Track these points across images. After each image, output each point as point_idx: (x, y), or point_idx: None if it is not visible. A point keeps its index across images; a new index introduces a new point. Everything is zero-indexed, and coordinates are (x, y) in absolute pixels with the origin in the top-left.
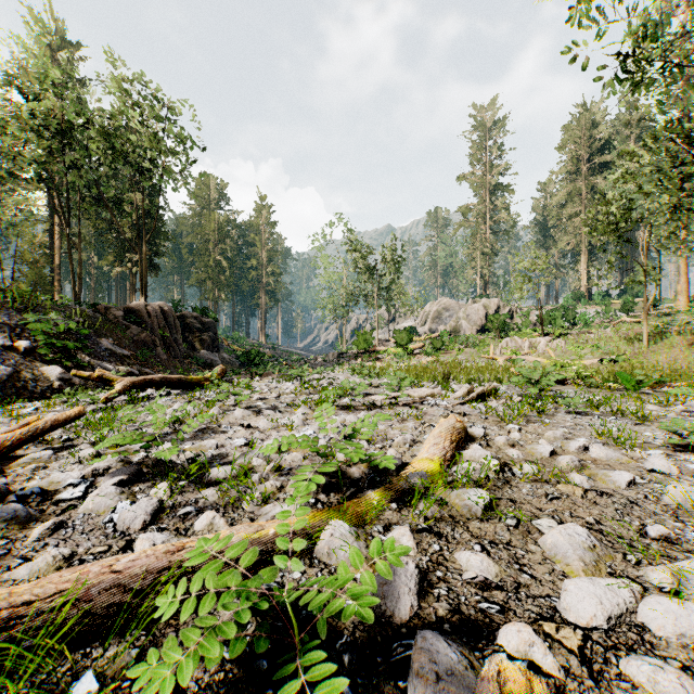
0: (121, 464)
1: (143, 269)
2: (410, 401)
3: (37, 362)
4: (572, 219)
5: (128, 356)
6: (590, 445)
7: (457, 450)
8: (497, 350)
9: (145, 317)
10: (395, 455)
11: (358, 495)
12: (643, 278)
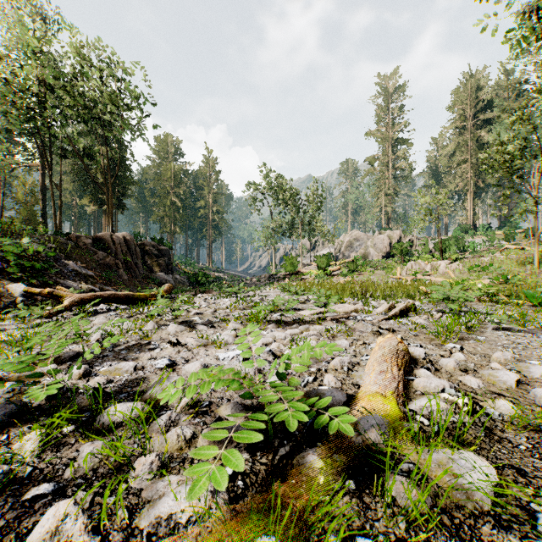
0: (9, 396)
1: (111, 206)
2: (336, 317)
3: (5, 280)
4: (460, 166)
5: (92, 276)
6: None
7: (405, 377)
8: (403, 272)
9: (111, 244)
10: (334, 384)
11: (295, 457)
12: (535, 208)
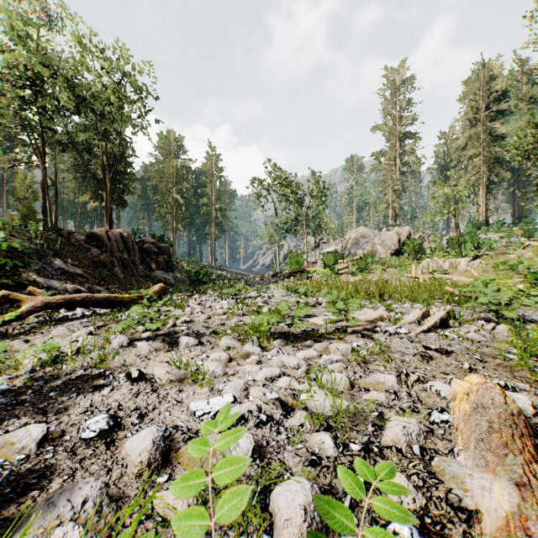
0: None
1: (108, 201)
2: (360, 328)
3: None
4: (472, 159)
5: (81, 274)
6: None
7: None
8: (418, 270)
9: (106, 241)
10: (410, 502)
11: None
12: None
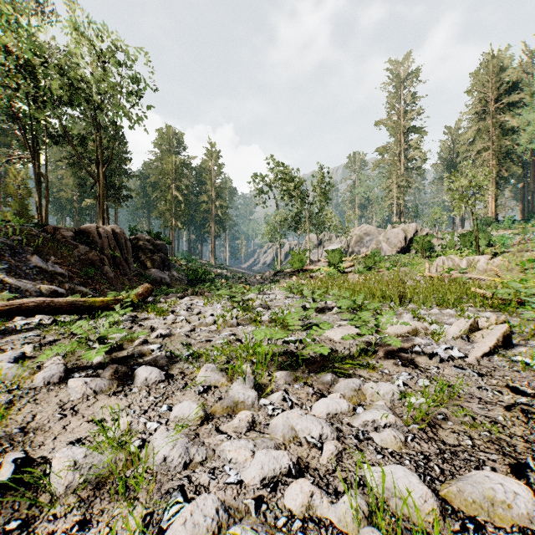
0: None
1: (101, 196)
2: (394, 348)
3: None
4: (481, 153)
5: (62, 273)
6: None
7: None
8: (432, 269)
9: (96, 237)
10: None
11: None
12: None
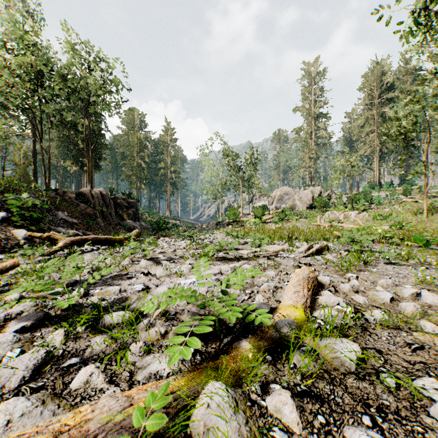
0: (35, 308)
1: (90, 167)
2: (268, 255)
3: (10, 227)
4: (368, 135)
5: (76, 223)
6: (422, 292)
7: (313, 296)
8: (322, 220)
9: (90, 198)
10: (262, 301)
11: (234, 343)
12: (424, 170)
